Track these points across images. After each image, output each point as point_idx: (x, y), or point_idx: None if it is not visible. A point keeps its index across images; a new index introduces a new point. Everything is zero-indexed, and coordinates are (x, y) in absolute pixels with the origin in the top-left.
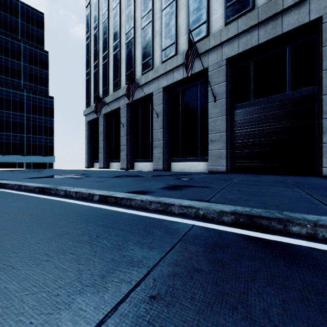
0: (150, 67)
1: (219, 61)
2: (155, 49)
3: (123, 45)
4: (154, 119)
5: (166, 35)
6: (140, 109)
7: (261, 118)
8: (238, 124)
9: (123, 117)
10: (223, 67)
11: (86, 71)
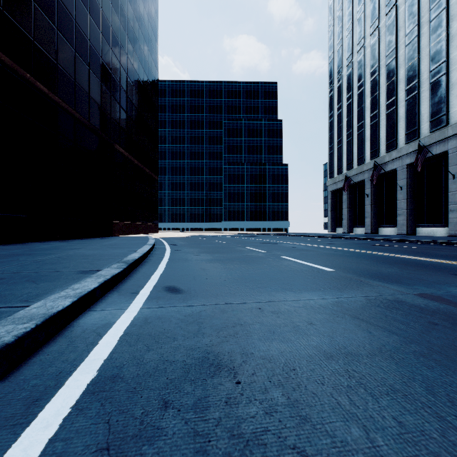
0: (394, 147)
1: None
2: (398, 132)
3: (367, 126)
4: (397, 191)
5: (409, 122)
6: (385, 180)
7: None
8: None
9: (367, 189)
10: None
11: (329, 146)
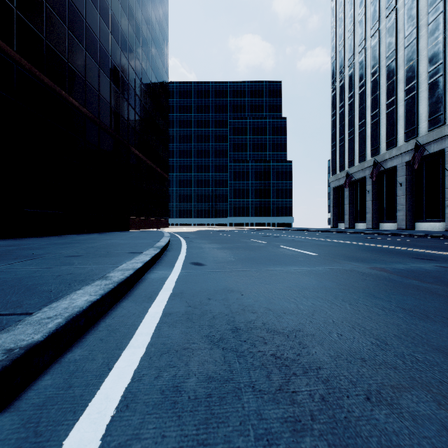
0: (394, 145)
1: None
2: (398, 130)
3: (368, 124)
4: (397, 187)
5: (408, 121)
6: (385, 176)
7: None
8: None
9: (368, 185)
10: None
11: (331, 144)
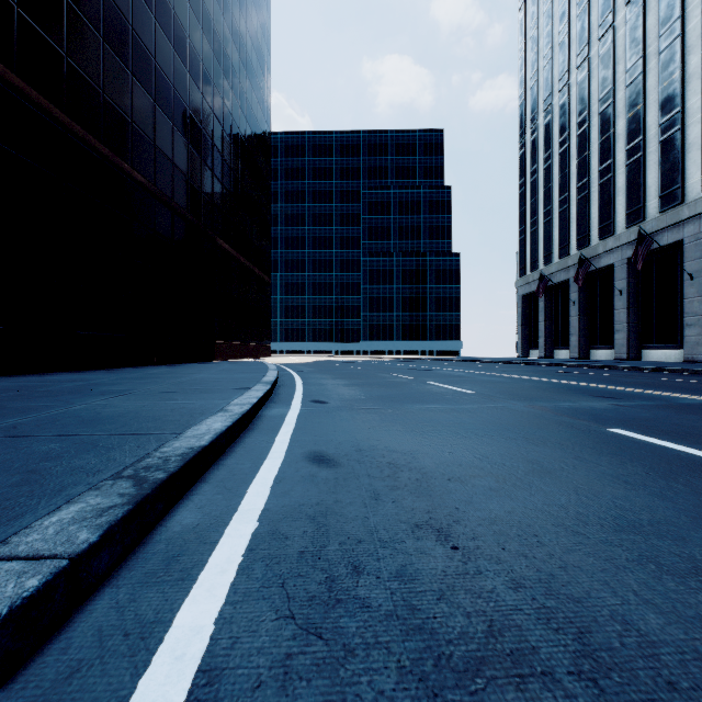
0: (610, 233)
1: (696, 234)
2: (616, 211)
3: (574, 200)
4: (615, 296)
5: (631, 196)
6: (599, 280)
7: None
8: None
9: (573, 293)
10: (700, 240)
11: (519, 229)
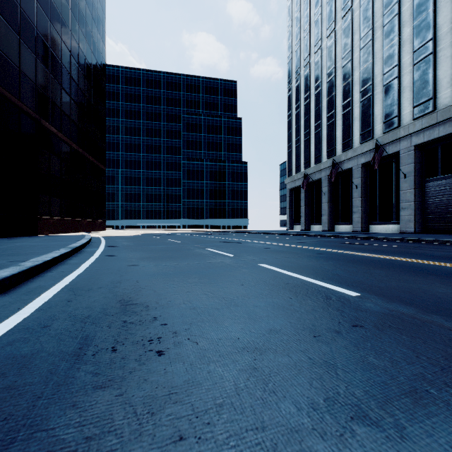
0: (350, 147)
1: (408, 147)
2: (353, 132)
3: (324, 125)
4: (353, 189)
5: (364, 122)
6: (340, 178)
7: (447, 190)
8: (428, 195)
9: (324, 187)
10: (411, 151)
11: (287, 145)
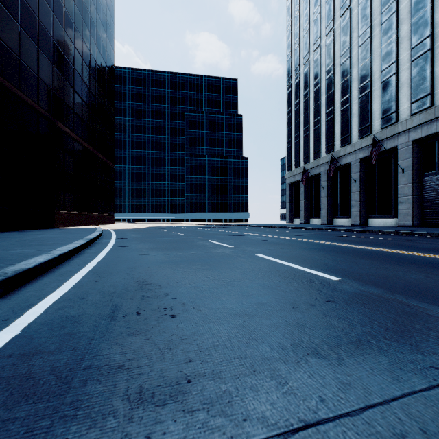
0: (348, 142)
1: (406, 142)
2: (352, 128)
3: (323, 121)
4: (351, 184)
5: (362, 118)
6: (339, 173)
7: None
8: (426, 189)
9: (323, 181)
10: (409, 146)
11: (287, 141)
